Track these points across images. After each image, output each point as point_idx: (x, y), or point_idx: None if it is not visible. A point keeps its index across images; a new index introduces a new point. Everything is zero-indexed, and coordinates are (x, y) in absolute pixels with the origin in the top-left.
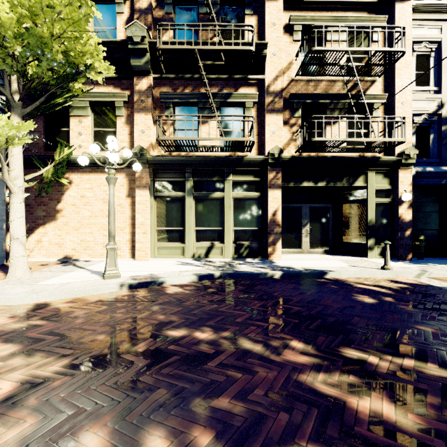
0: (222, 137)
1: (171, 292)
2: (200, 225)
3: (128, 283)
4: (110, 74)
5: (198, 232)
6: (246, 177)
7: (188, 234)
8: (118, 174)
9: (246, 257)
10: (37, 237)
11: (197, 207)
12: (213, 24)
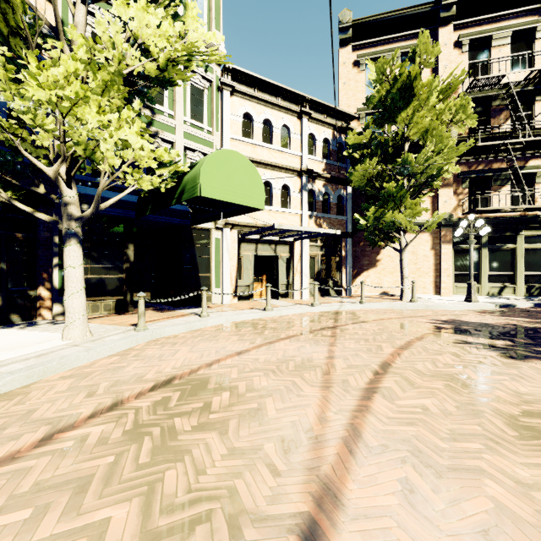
0: (511, 200)
1: (534, 310)
2: (493, 271)
3: (499, 304)
4: (457, 172)
5: (489, 275)
6: (537, 232)
7: (484, 277)
8: (423, 233)
9: (537, 296)
10: (362, 278)
11: (489, 256)
12: (523, 123)
